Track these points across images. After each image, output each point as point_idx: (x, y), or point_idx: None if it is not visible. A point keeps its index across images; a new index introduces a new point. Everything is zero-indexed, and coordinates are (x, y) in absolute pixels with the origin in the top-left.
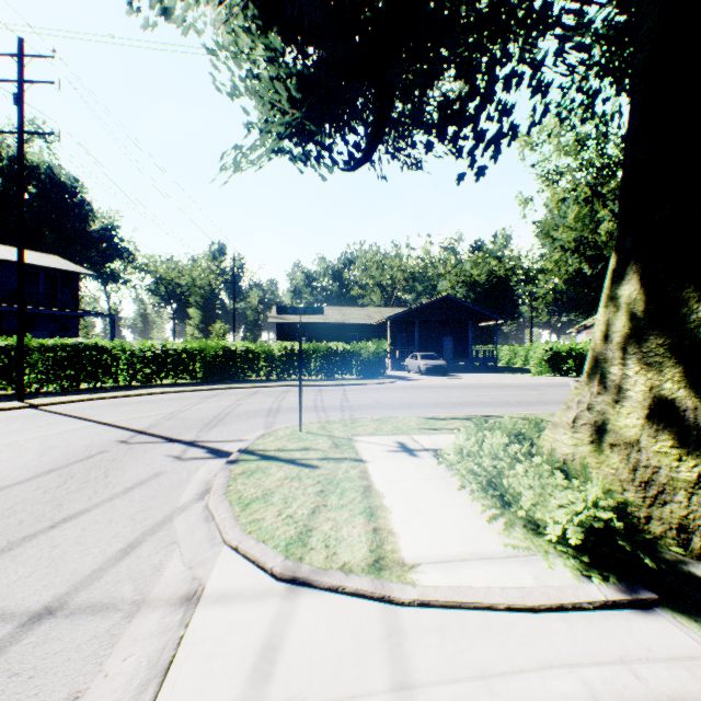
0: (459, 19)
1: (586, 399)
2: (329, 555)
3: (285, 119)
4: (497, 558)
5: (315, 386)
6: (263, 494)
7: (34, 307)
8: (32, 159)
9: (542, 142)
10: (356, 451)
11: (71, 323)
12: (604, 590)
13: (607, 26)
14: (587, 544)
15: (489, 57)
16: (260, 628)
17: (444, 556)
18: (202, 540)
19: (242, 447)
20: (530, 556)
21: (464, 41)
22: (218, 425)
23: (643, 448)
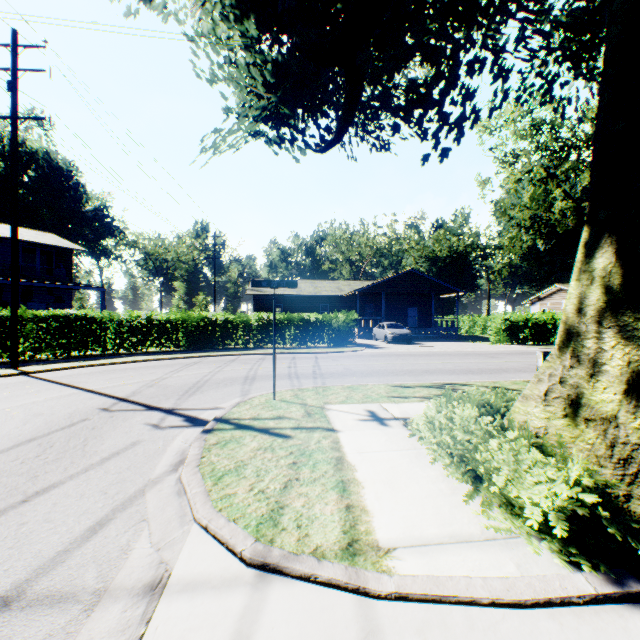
0: (426, 5)
1: (558, 372)
2: (300, 537)
3: (260, 104)
4: (476, 541)
5: (290, 353)
6: (236, 466)
7: (31, 280)
8: (31, 145)
9: (500, 127)
10: (328, 420)
11: (65, 295)
12: (592, 582)
13: (565, 14)
14: (571, 529)
15: (454, 43)
16: (226, 625)
17: (420, 539)
18: (172, 517)
19: (218, 415)
20: (510, 539)
21: (429, 30)
22: (197, 392)
23: (621, 424)
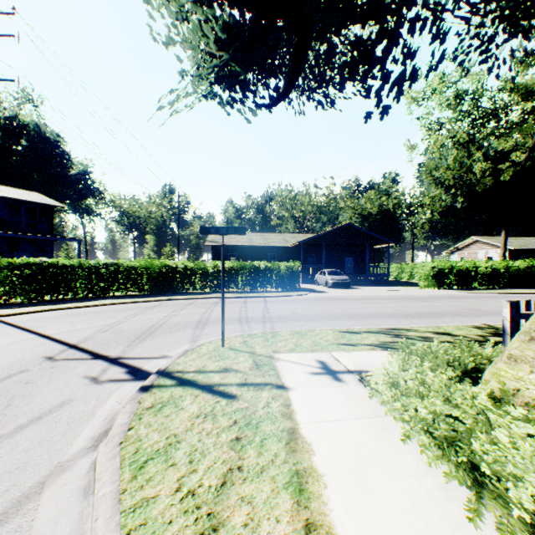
0: None
1: None
2: None
3: (213, 63)
4: None
5: (242, 297)
6: (166, 445)
7: (15, 232)
8: (23, 119)
9: (428, 97)
10: (277, 374)
11: (48, 246)
12: None
13: None
14: None
15: None
16: None
17: None
18: None
19: (161, 367)
20: None
21: None
22: (148, 338)
23: None
